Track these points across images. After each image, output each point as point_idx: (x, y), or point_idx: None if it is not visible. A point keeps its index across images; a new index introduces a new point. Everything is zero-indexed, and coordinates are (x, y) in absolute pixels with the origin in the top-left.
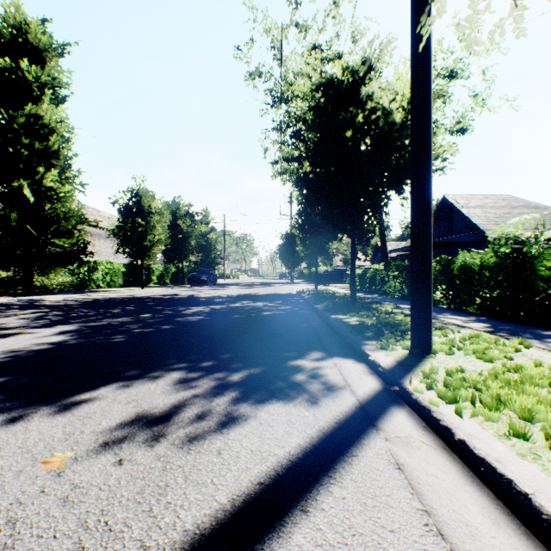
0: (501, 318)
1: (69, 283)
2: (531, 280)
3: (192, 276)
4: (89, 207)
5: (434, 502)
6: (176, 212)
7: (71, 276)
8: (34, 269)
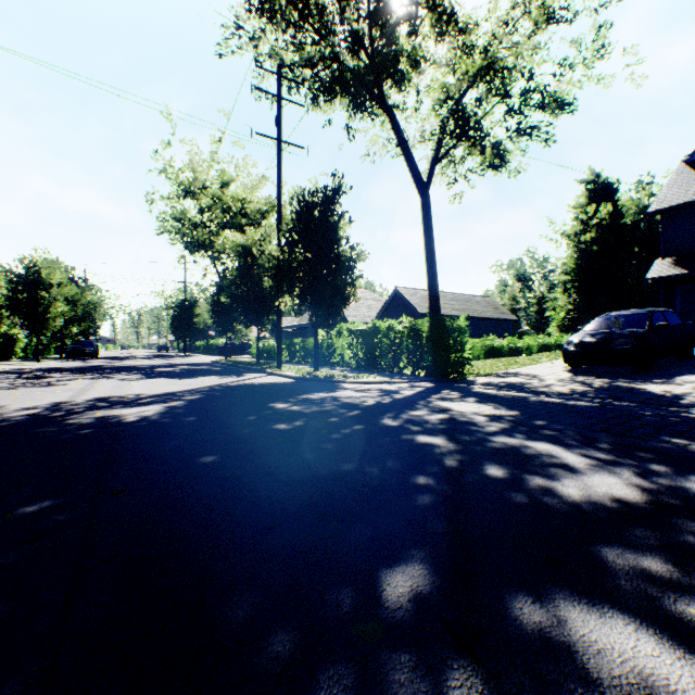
0: None
1: None
2: (322, 350)
3: (74, 349)
4: None
5: (274, 377)
6: None
7: None
8: None
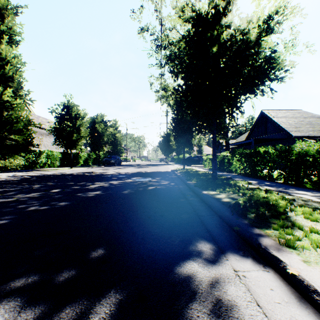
0: None
1: (23, 165)
2: None
3: (105, 160)
4: (40, 116)
5: None
6: (95, 120)
7: (25, 160)
8: None
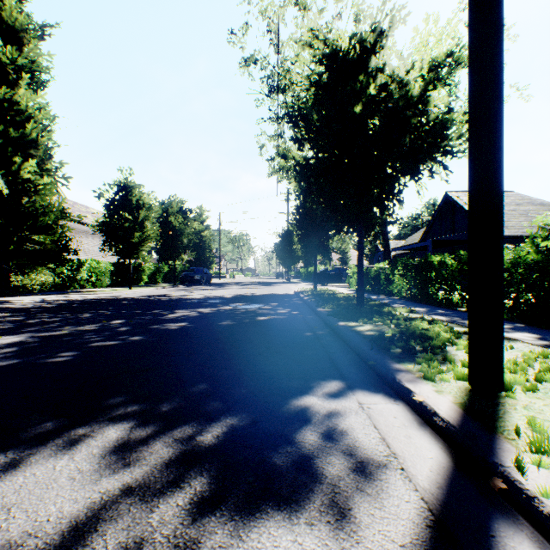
0: (547, 326)
1: (51, 283)
2: None
3: (185, 276)
4: (76, 203)
5: None
6: (167, 208)
7: (54, 276)
8: (10, 267)
